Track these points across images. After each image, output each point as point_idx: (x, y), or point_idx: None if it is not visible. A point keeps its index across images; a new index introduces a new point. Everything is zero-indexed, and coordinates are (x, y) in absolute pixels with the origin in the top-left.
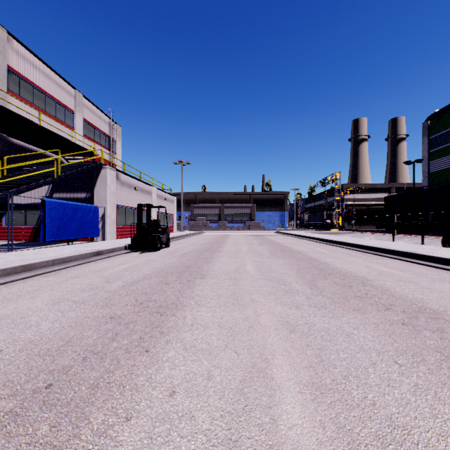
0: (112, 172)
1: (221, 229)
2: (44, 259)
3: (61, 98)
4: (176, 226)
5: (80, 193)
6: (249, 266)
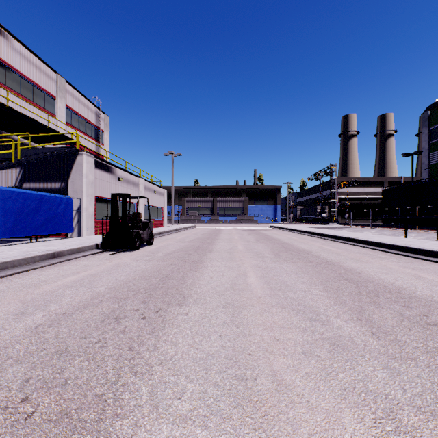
0: (89, 159)
1: (214, 223)
2: None
3: (40, 82)
4: (168, 220)
5: (53, 183)
6: (252, 277)
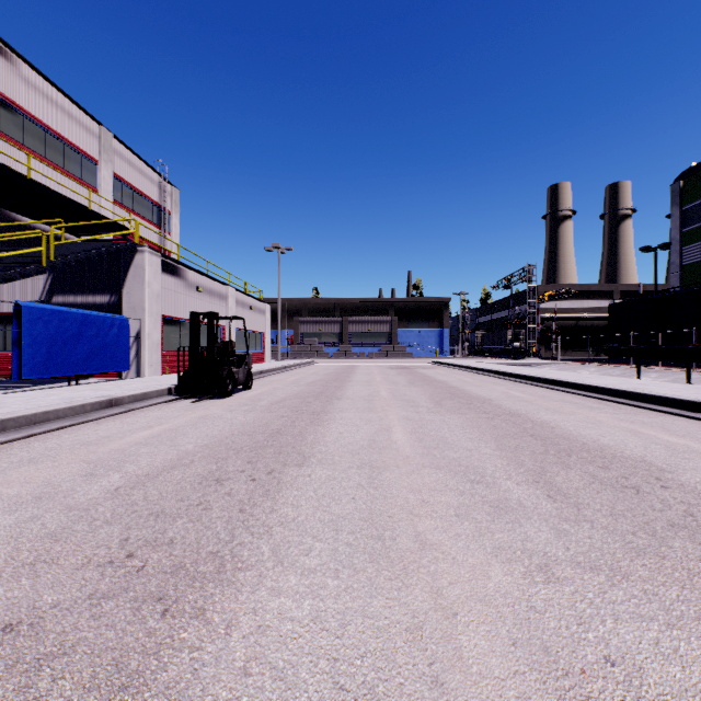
0: (154, 259)
1: (343, 357)
2: None
3: (75, 138)
4: (271, 352)
5: (99, 296)
6: (399, 432)
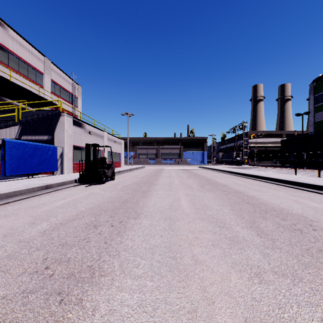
0: (69, 119)
1: (158, 164)
2: None
3: (32, 63)
4: (124, 162)
5: (43, 136)
6: (183, 201)
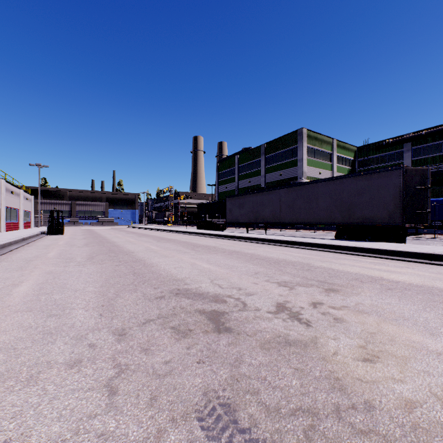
0: (4, 183)
1: (74, 225)
2: (31, 235)
3: None
4: None
5: None
6: (120, 235)
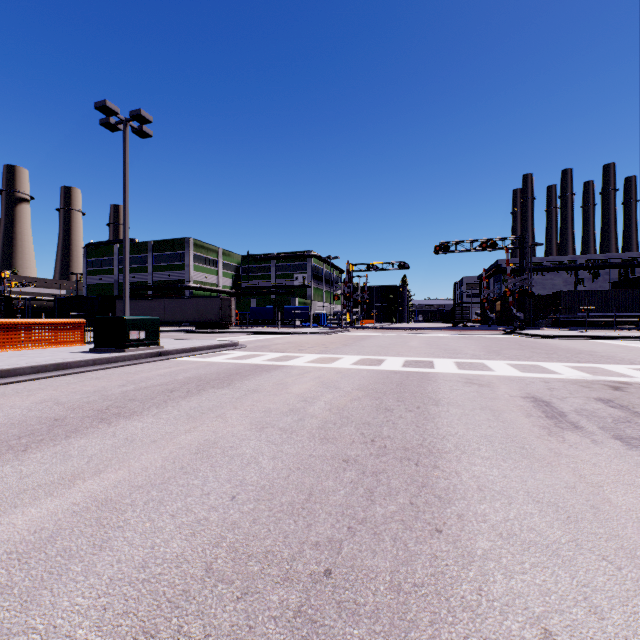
0: None
1: None
2: None
3: None
4: None
5: None
6: None
